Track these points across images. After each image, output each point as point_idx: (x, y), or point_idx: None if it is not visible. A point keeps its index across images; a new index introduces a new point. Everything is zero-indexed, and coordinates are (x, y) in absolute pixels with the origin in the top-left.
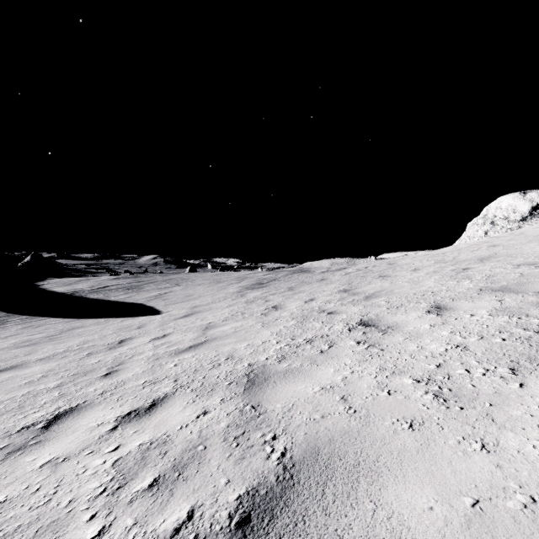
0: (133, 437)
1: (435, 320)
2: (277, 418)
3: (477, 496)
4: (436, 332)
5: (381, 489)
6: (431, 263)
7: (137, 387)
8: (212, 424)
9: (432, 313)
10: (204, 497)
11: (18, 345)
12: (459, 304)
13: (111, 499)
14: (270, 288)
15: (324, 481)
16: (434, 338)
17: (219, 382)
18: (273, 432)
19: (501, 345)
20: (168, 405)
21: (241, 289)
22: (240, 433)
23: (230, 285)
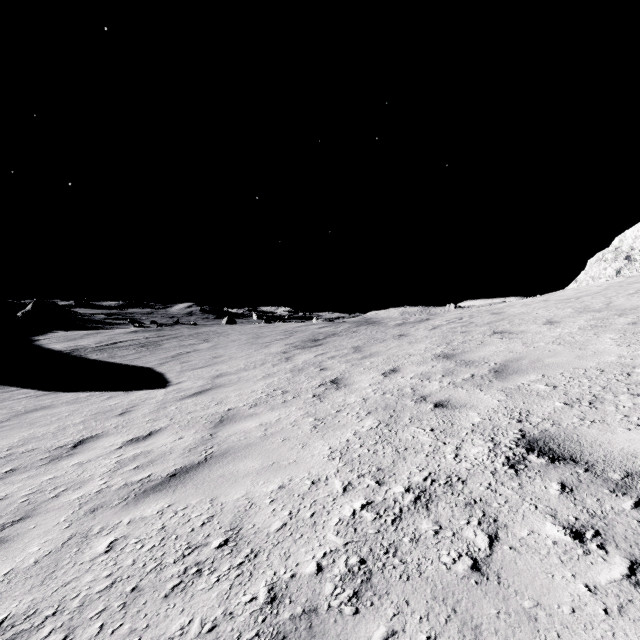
0: None
1: None
2: None
3: None
4: None
5: None
6: (570, 312)
7: None
8: None
9: None
10: None
11: None
12: None
13: None
14: (328, 347)
15: None
16: None
17: None
18: None
19: None
20: None
21: (287, 348)
22: None
23: (274, 341)
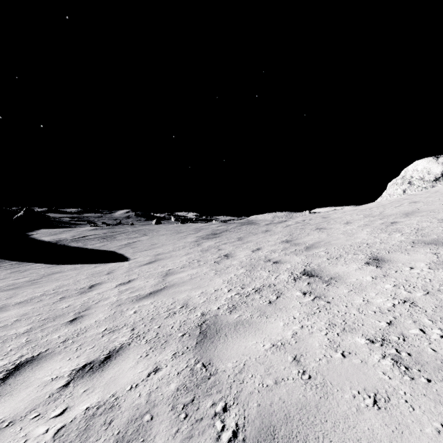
0: (82, 398)
1: (376, 272)
2: (228, 381)
3: None
4: (379, 285)
5: None
6: (361, 217)
7: (97, 336)
8: (162, 385)
9: (371, 265)
10: None
11: (3, 289)
12: (396, 256)
13: None
14: (222, 238)
15: None
16: (379, 291)
17: (173, 333)
18: (223, 400)
19: None
20: (121, 358)
21: (197, 239)
22: (189, 399)
23: (188, 235)
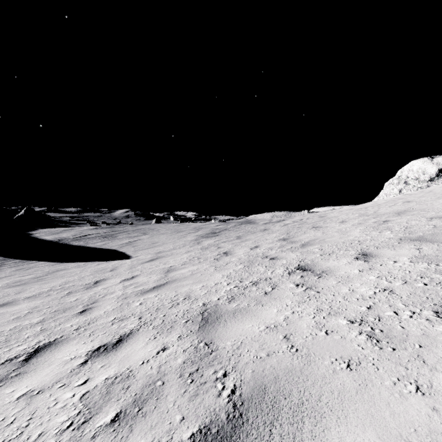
0: (100, 371)
1: (363, 266)
2: (227, 355)
3: (418, 441)
4: (365, 276)
5: (324, 431)
6: (356, 216)
7: (107, 324)
8: (170, 359)
9: (360, 260)
10: (160, 434)
11: (11, 285)
12: (383, 252)
13: (76, 434)
14: (222, 237)
15: (271, 420)
16: (364, 282)
17: (177, 320)
18: (224, 369)
19: (424, 289)
20: (132, 341)
21: (197, 237)
22: (194, 369)
23: (188, 234)
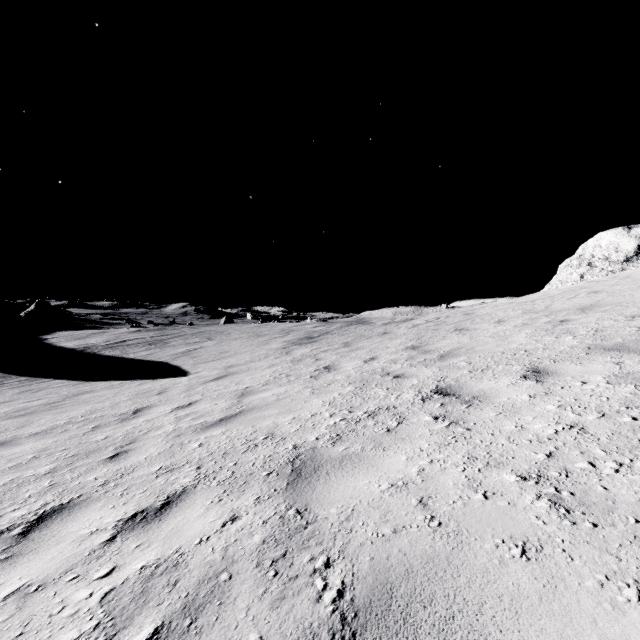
0: (134, 554)
1: (535, 389)
2: (331, 530)
3: None
4: (539, 405)
5: None
6: (518, 313)
7: (149, 476)
8: (242, 537)
9: (529, 379)
10: None
11: (11, 415)
12: (563, 367)
13: None
14: (322, 343)
15: None
16: (538, 414)
17: (254, 472)
18: (325, 554)
19: (633, 427)
20: (185, 505)
21: (286, 344)
22: (280, 554)
23: (273, 339)
